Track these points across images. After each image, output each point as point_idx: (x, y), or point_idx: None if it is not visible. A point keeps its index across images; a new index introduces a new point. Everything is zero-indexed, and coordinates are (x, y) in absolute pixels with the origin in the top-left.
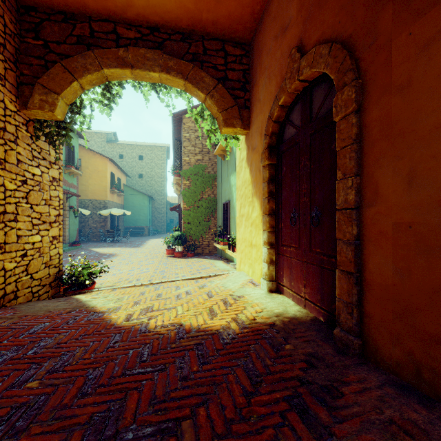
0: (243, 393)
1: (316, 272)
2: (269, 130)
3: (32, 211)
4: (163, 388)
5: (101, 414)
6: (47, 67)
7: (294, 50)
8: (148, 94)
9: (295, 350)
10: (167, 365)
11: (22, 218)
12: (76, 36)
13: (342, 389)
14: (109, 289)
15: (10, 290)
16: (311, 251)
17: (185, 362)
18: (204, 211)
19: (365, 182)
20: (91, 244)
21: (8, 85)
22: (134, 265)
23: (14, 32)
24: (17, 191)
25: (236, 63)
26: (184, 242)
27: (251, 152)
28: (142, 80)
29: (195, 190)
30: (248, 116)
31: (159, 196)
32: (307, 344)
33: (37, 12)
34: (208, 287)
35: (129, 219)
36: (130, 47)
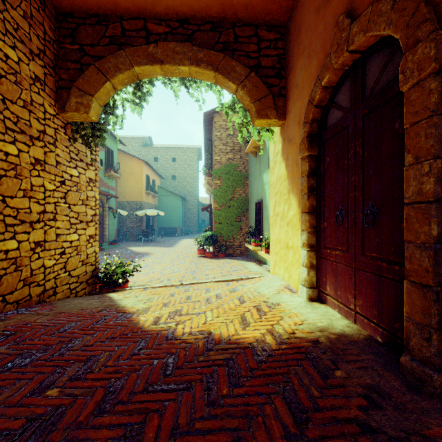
0: (285, 434)
1: (371, 281)
2: (309, 117)
3: (70, 211)
4: (187, 415)
5: (116, 441)
6: (83, 70)
7: (342, 17)
8: (178, 90)
9: (348, 379)
10: (192, 383)
11: (60, 218)
12: (108, 37)
13: None
14: (141, 288)
15: (50, 286)
16: (364, 256)
17: (214, 381)
18: (235, 211)
19: None
20: (128, 243)
21: (48, 90)
22: (166, 265)
23: (53, 38)
24: (56, 191)
25: (270, 48)
26: (215, 243)
27: (287, 144)
28: (172, 76)
29: (226, 189)
30: (283, 105)
31: (191, 196)
32: (364, 372)
33: (74, 18)
34: (239, 291)
35: (163, 219)
36: (160, 42)
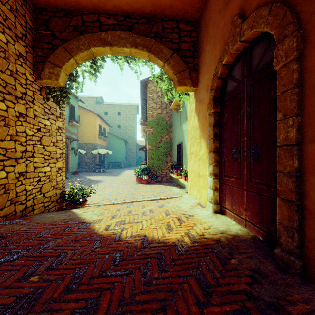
0: (196, 302)
1: (256, 199)
2: (214, 85)
3: (44, 150)
4: (130, 291)
5: (80, 310)
6: (54, 49)
7: (236, 17)
8: (122, 65)
9: (239, 265)
10: (133, 270)
11: (37, 155)
12: (72, 26)
13: (289, 308)
14: (96, 205)
15: (29, 204)
16: (251, 181)
17: (148, 268)
18: (163, 150)
19: (306, 120)
20: (86, 174)
21: (28, 63)
22: (113, 188)
23: (32, 26)
24: (34, 136)
25: (187, 37)
26: (148, 173)
27: (199, 104)
28: (118, 55)
29: (156, 135)
30: (196, 77)
31: (131, 140)
32: (250, 260)
33: (47, 12)
34: (166, 207)
35: (111, 156)
36: (109, 30)
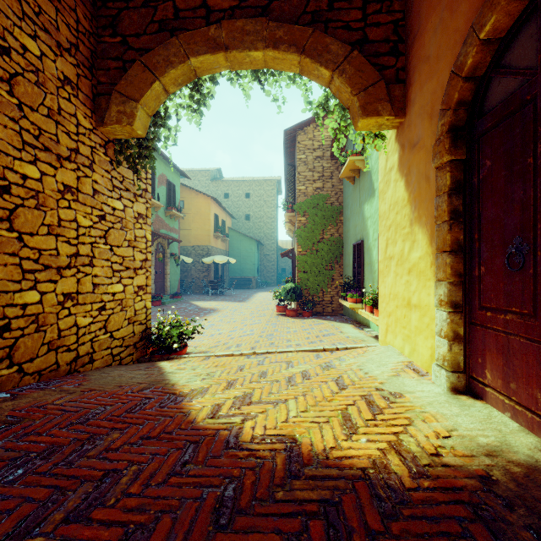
0: None
1: None
2: (451, 98)
3: (112, 254)
4: None
5: None
6: (126, 69)
7: None
8: (249, 88)
9: None
10: None
11: (99, 263)
12: (157, 22)
13: None
14: (202, 356)
15: (84, 351)
16: None
17: None
18: (325, 256)
19: None
20: (193, 297)
21: (82, 97)
22: (236, 324)
23: (90, 30)
24: (93, 228)
25: (382, 13)
26: (298, 297)
27: (407, 153)
28: (241, 69)
29: (313, 228)
30: (402, 95)
31: (268, 240)
32: None
33: (115, 2)
34: (336, 369)
35: (235, 268)
36: (224, 21)
